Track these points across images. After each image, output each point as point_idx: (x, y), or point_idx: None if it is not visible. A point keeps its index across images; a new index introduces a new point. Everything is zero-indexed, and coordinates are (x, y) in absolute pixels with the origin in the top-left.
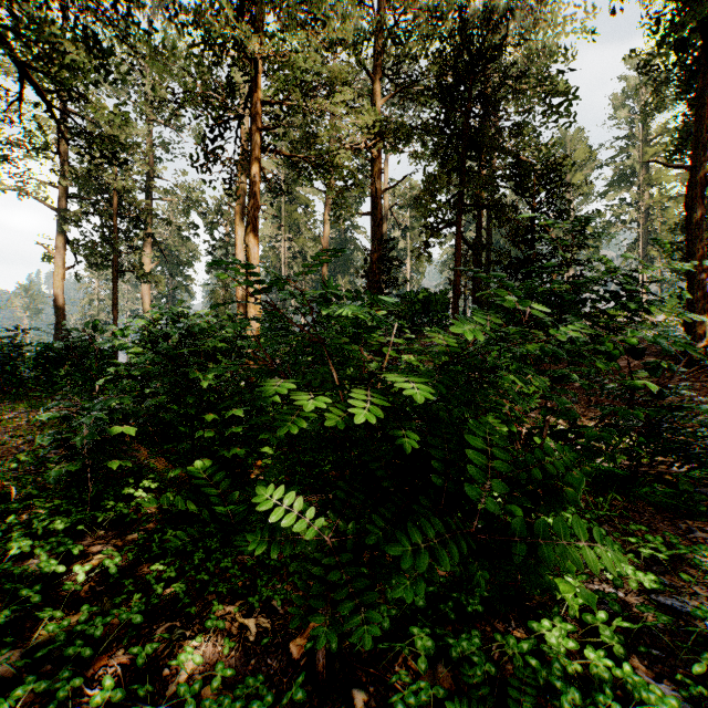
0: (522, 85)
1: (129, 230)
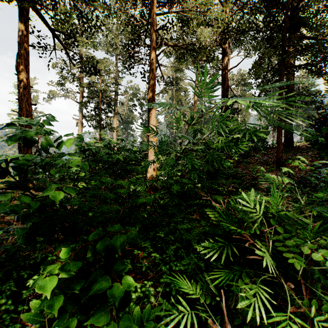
0: None
1: (106, 109)
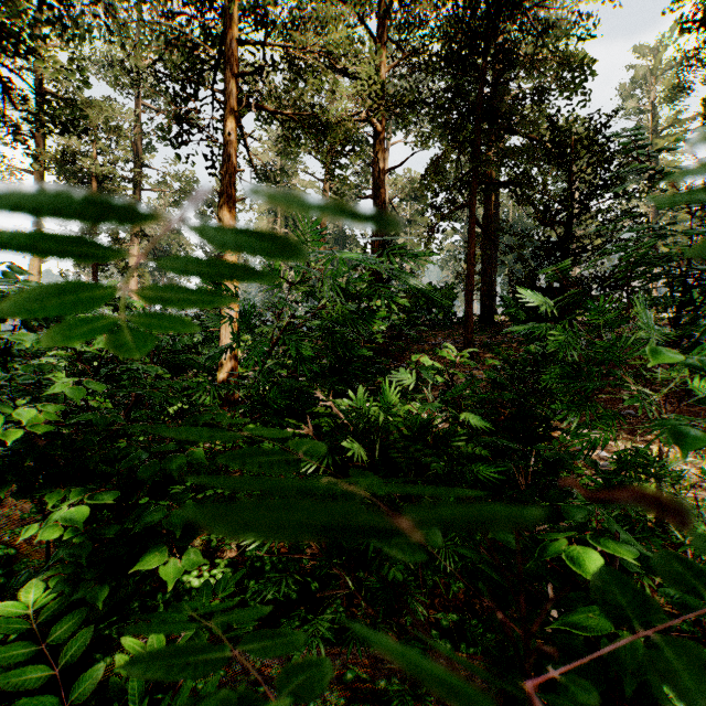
0: (540, 55)
1: None
